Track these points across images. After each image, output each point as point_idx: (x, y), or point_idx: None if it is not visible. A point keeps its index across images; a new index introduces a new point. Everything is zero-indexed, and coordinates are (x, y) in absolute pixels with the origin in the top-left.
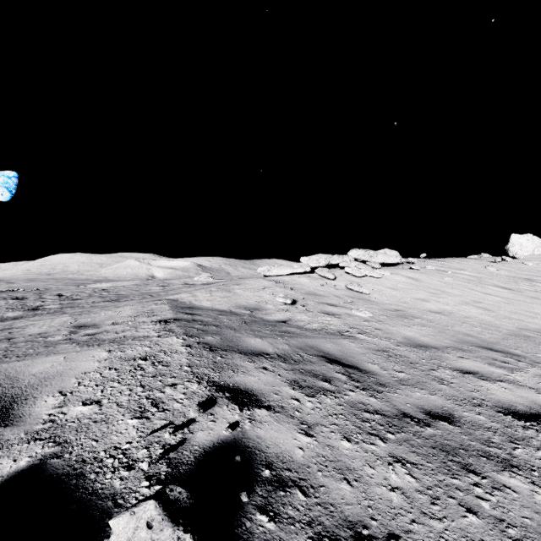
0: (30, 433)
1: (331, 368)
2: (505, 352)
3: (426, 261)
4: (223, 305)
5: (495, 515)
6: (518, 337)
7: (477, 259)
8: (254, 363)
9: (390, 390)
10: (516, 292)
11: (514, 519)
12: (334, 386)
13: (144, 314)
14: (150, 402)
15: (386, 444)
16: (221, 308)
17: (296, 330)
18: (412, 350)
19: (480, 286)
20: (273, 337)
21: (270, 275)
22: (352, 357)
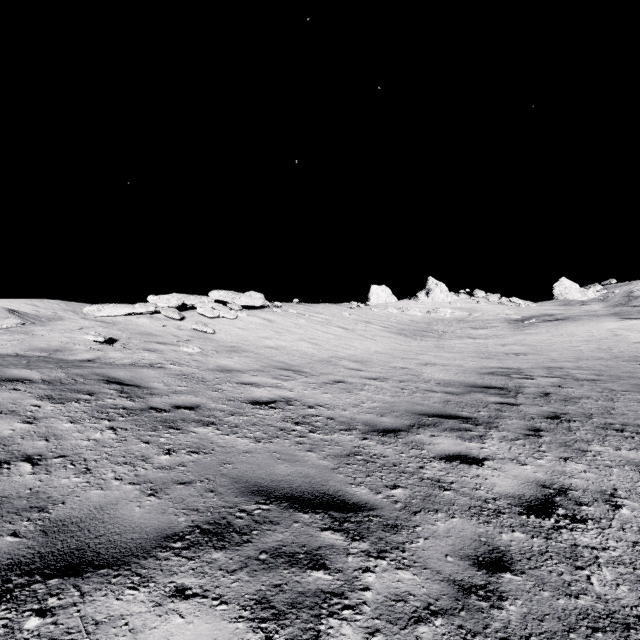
0: None
1: (105, 387)
2: (297, 370)
3: (295, 306)
4: (8, 349)
5: (165, 442)
6: (321, 362)
7: (340, 306)
8: (2, 387)
9: (156, 396)
10: (350, 331)
11: (177, 442)
12: (94, 397)
13: None
14: None
15: (112, 422)
16: (3, 352)
17: (95, 365)
18: (214, 373)
19: (326, 326)
20: (51, 369)
21: None
22: (140, 380)
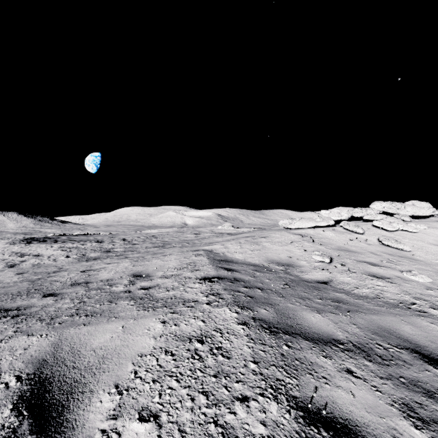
0: None
1: None
2: None
3: None
4: (255, 259)
5: None
6: None
7: None
8: (331, 361)
9: None
10: None
11: None
12: None
13: (187, 266)
14: (220, 434)
15: None
16: (253, 261)
17: (348, 298)
18: None
19: None
20: (332, 311)
21: (289, 227)
22: None
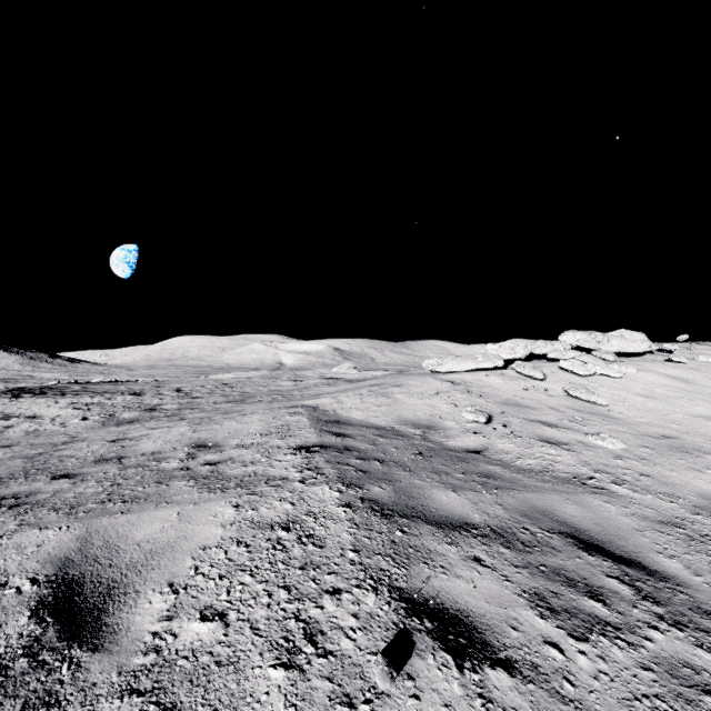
0: (125, 673)
1: (594, 566)
2: None
3: (692, 347)
4: (381, 418)
5: None
6: None
7: None
8: (456, 548)
9: None
10: None
11: None
12: (615, 613)
13: (277, 431)
14: (301, 629)
15: None
16: (378, 422)
17: (503, 472)
18: None
19: None
20: (474, 489)
21: (439, 371)
22: (622, 539)
